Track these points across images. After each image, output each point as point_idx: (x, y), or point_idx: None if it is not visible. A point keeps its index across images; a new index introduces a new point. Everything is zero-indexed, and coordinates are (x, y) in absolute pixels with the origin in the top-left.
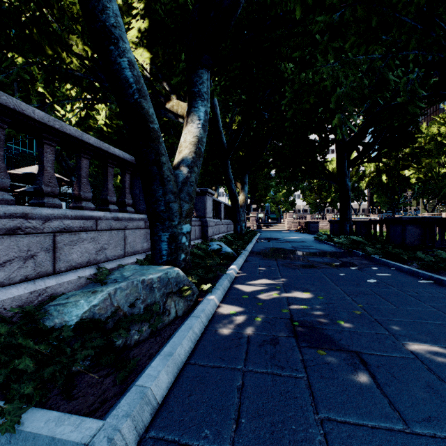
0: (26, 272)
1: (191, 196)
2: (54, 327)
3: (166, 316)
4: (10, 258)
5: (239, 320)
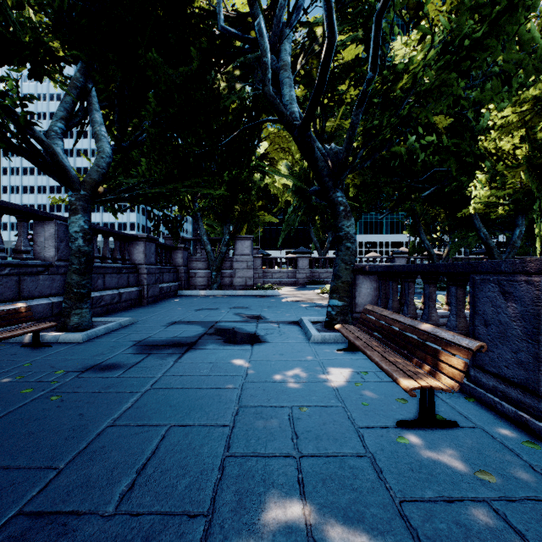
0: None
1: None
2: None
3: None
4: None
5: None
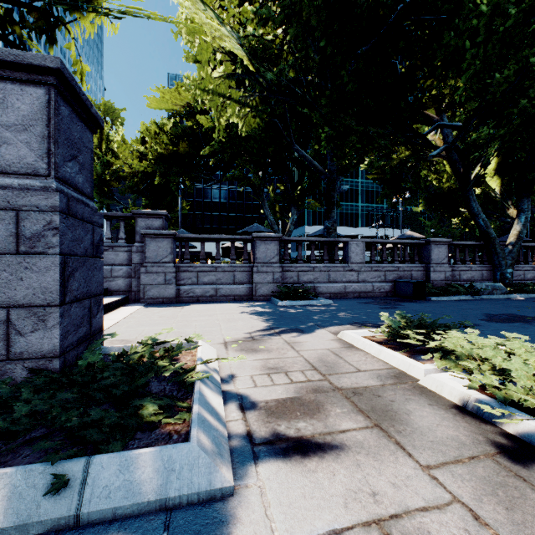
0: (454, 279)
1: (513, 257)
2: (464, 286)
3: (492, 294)
4: (451, 276)
5: (519, 299)
